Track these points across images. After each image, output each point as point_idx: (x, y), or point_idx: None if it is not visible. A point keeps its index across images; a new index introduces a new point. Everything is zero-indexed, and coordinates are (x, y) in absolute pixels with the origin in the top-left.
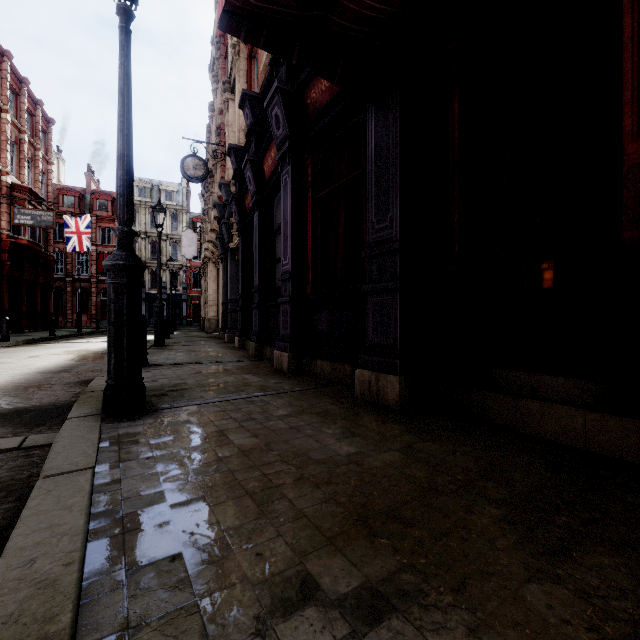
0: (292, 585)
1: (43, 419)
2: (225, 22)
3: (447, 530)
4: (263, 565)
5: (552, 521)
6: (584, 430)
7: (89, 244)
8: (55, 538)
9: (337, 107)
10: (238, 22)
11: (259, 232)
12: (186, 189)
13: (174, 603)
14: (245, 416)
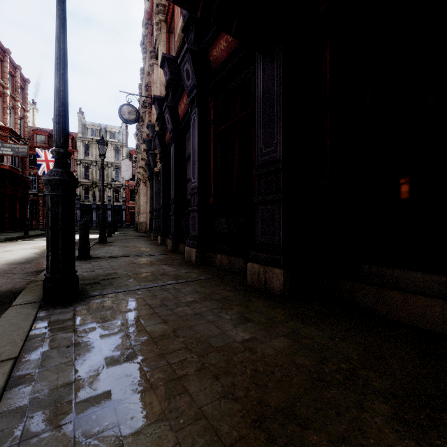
0: None
1: None
2: None
3: (344, 434)
4: None
5: (442, 420)
6: (442, 318)
7: None
8: None
9: (233, 61)
10: None
11: (175, 159)
12: (125, 131)
13: None
14: (159, 302)
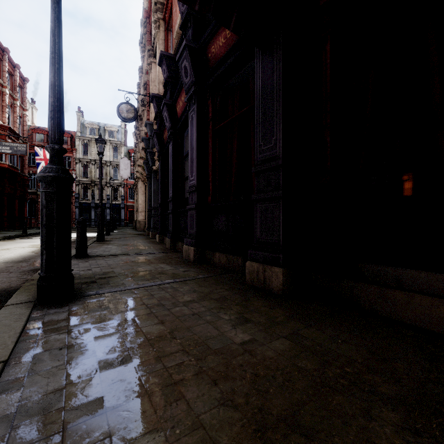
0: None
1: None
2: None
3: None
4: None
5: None
6: None
7: None
8: None
9: (231, 58)
10: None
11: (173, 157)
12: (124, 129)
13: None
14: (156, 302)
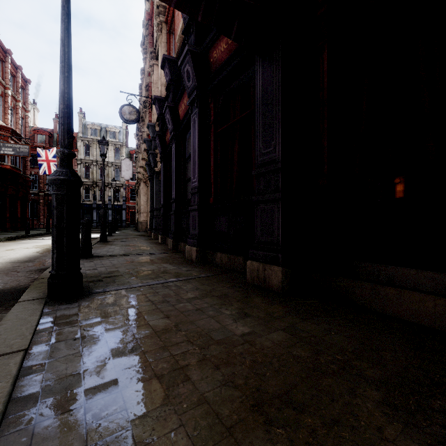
0: None
1: (2, 301)
2: None
3: (337, 417)
4: None
5: (429, 405)
6: (434, 312)
7: (55, 169)
8: None
9: (233, 63)
10: None
11: (175, 159)
12: (125, 130)
13: None
14: (161, 299)
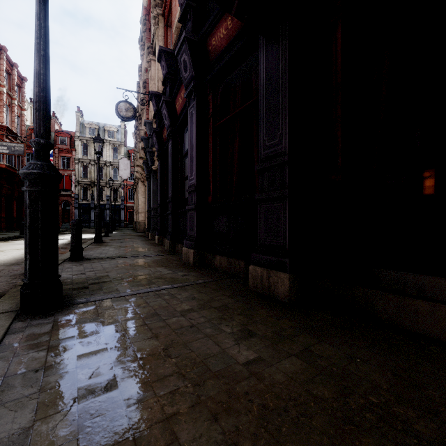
0: None
1: None
2: None
3: None
4: None
5: None
6: None
7: None
8: None
9: (233, 49)
10: None
11: (172, 156)
12: (124, 130)
13: None
14: (151, 311)
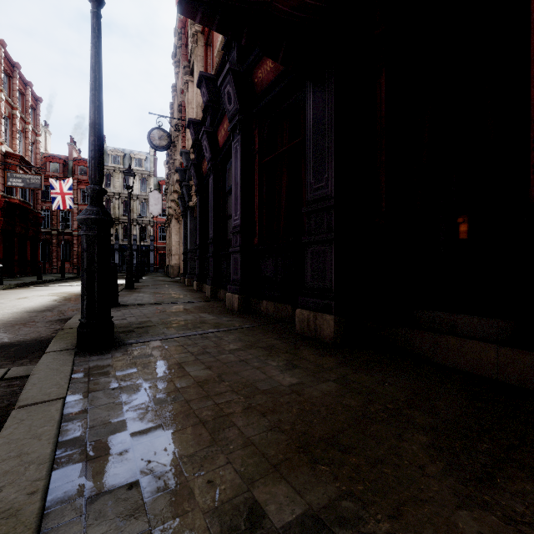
0: (240, 513)
1: (25, 353)
2: (183, 6)
3: (381, 457)
4: (213, 492)
5: (475, 448)
6: (496, 363)
7: (71, 203)
8: (23, 467)
9: (280, 85)
10: (194, 7)
11: (214, 192)
12: (153, 157)
13: (129, 532)
14: (201, 350)
